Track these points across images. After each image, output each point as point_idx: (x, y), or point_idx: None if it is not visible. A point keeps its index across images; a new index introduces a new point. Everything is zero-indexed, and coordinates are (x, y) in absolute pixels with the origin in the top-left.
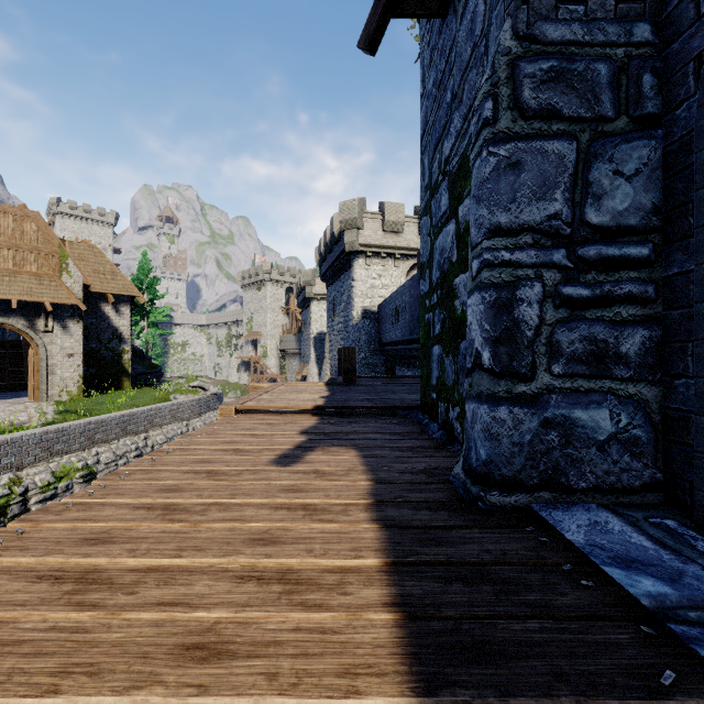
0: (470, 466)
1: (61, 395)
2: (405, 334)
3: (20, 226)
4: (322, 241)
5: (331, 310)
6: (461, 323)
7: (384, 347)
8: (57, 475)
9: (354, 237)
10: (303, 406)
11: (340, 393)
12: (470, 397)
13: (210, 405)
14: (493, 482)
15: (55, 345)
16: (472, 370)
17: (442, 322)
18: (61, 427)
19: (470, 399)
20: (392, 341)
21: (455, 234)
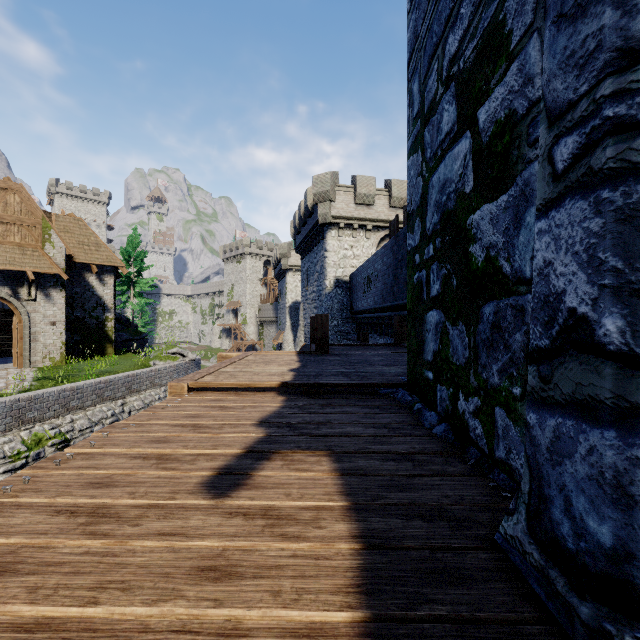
0: (555, 541)
1: (43, 361)
2: (377, 302)
3: (3, 197)
4: (297, 215)
5: (305, 280)
6: (484, 277)
7: (356, 315)
8: (28, 444)
9: (327, 209)
10: (266, 383)
11: (312, 364)
12: (544, 402)
13: (189, 371)
14: (639, 607)
15: (38, 313)
16: (553, 351)
17: (444, 280)
18: (33, 395)
19: (544, 406)
20: (364, 309)
21: (472, 152)
